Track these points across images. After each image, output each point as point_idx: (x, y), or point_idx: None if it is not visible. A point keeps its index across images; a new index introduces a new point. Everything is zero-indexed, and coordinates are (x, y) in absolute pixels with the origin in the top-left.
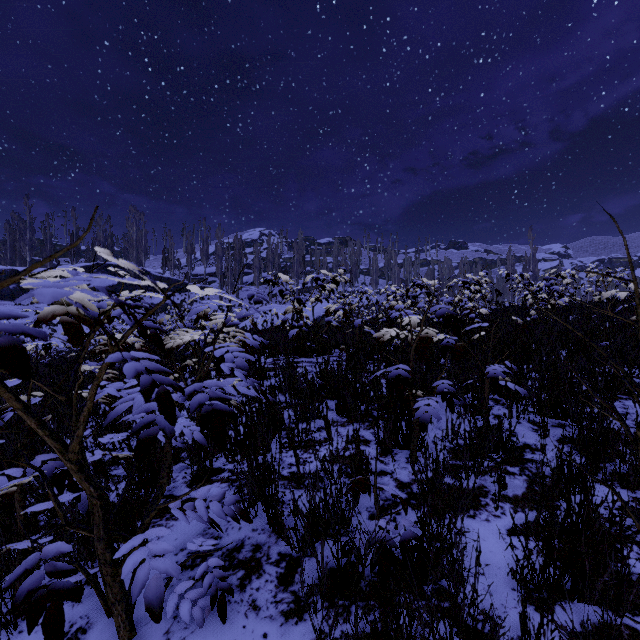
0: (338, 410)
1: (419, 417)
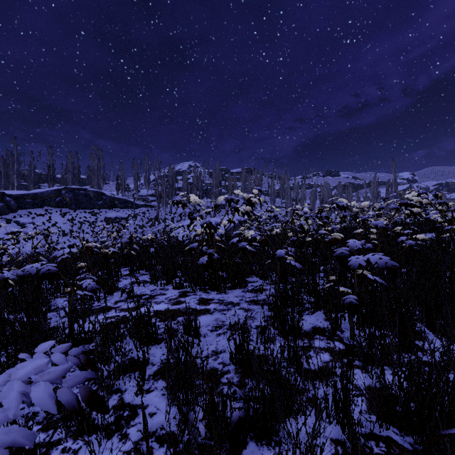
0: None
1: None
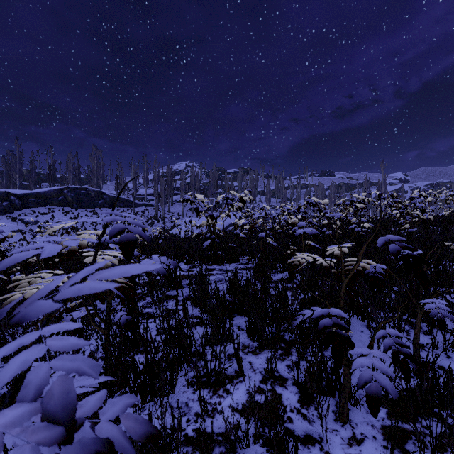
0: (249, 333)
1: (351, 367)
